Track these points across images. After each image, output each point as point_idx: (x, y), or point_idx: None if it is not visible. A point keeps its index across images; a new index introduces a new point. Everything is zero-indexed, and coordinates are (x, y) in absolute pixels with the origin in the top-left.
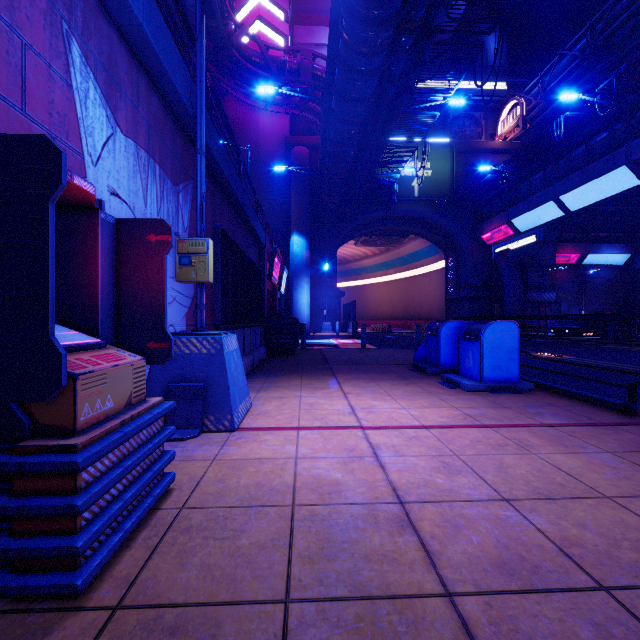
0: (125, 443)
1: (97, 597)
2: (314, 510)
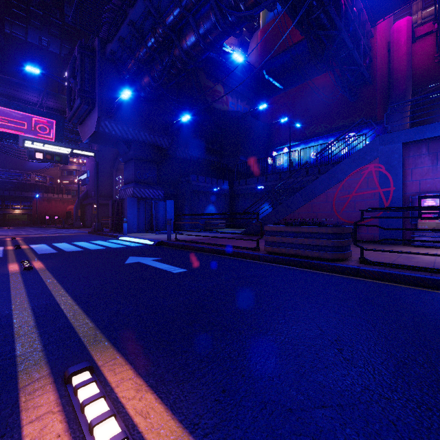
0: (427, 233)
1: (413, 247)
2: (434, 251)
